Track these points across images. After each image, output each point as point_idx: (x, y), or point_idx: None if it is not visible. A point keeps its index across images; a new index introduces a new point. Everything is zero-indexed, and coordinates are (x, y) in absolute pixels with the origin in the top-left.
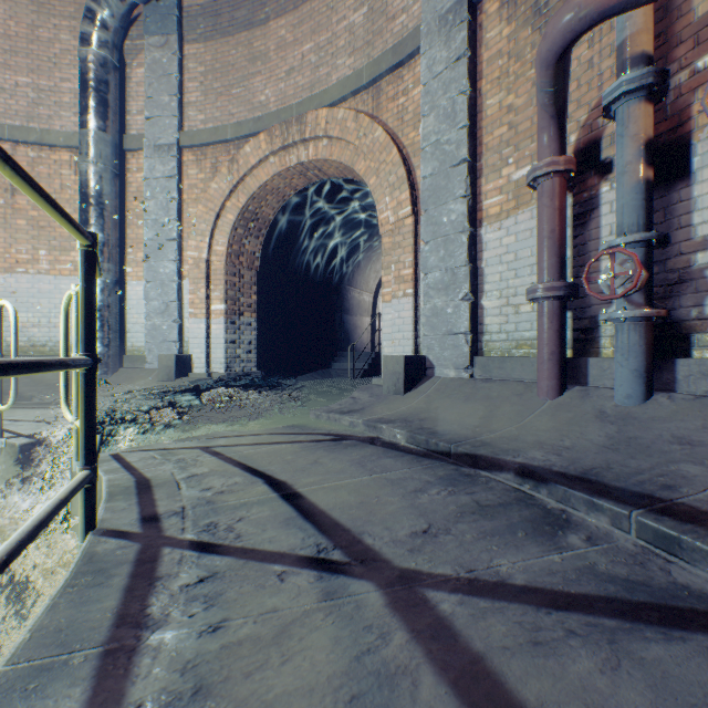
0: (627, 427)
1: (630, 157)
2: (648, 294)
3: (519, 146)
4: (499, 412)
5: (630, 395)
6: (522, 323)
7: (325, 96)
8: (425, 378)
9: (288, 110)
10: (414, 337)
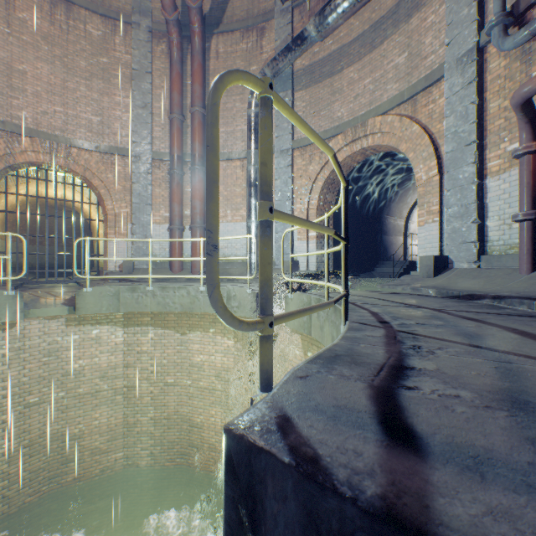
0: None
1: None
2: None
3: (511, 131)
4: (492, 282)
5: None
6: (513, 234)
7: (379, 109)
8: (446, 269)
9: (355, 119)
10: (439, 246)
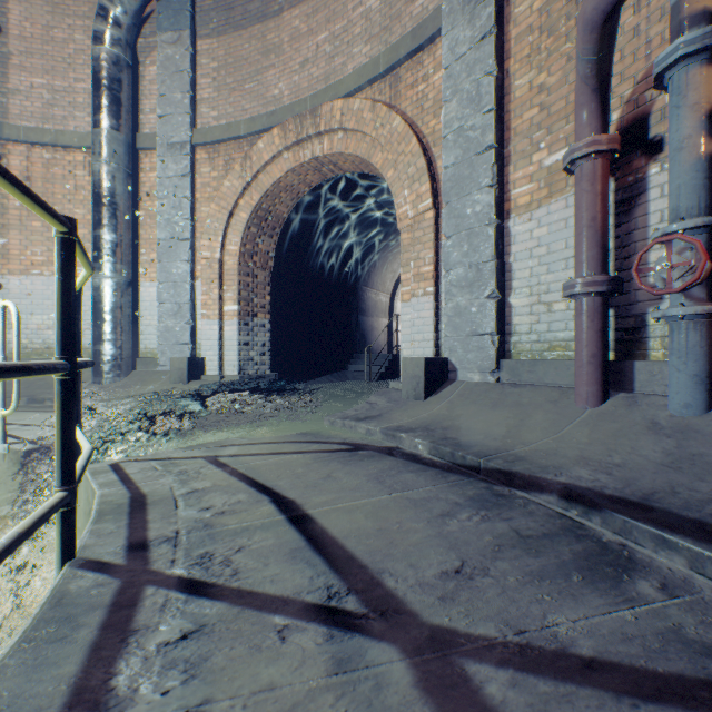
0: (689, 442)
1: (688, 130)
2: (711, 288)
3: (552, 129)
4: (532, 420)
5: (688, 404)
6: (556, 323)
7: (341, 87)
8: (447, 383)
9: (302, 103)
10: (435, 339)
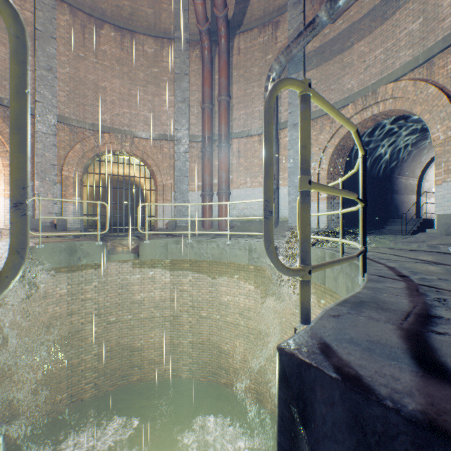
0: None
1: None
2: None
3: None
4: None
5: None
6: None
7: (391, 76)
8: None
9: (365, 89)
10: None
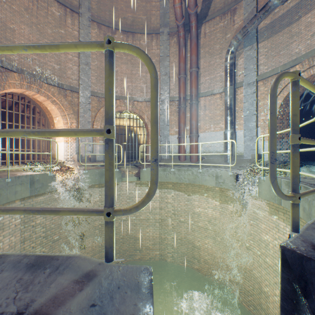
0: None
1: None
2: None
3: None
4: None
5: None
6: None
7: None
8: None
9: (312, 51)
10: None
